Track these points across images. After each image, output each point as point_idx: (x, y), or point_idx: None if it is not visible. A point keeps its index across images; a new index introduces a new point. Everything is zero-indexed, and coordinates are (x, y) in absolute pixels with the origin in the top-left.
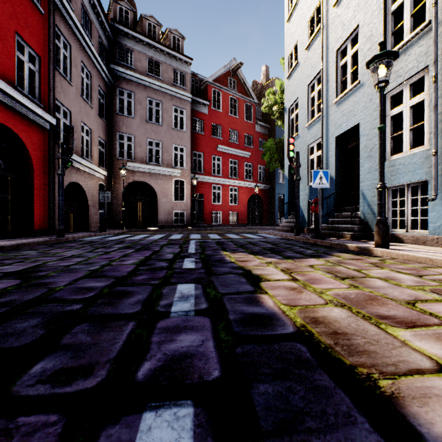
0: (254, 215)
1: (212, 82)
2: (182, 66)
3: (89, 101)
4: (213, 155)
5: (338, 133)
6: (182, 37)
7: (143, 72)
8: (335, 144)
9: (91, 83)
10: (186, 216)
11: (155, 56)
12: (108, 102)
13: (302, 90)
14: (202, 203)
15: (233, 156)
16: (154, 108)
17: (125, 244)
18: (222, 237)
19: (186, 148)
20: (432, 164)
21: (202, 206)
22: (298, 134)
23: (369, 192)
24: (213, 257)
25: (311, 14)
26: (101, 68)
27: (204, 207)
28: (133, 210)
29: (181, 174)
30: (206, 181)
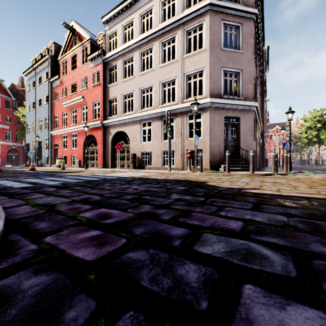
0: (13, 160)
1: None
2: None
3: None
4: None
5: (39, 141)
6: None
7: None
8: (39, 143)
9: None
10: None
11: None
12: None
13: (31, 121)
14: None
15: None
16: None
17: None
18: None
19: None
20: (48, 154)
21: None
22: (30, 134)
23: (43, 156)
24: None
25: (33, 101)
26: None
27: None
28: None
29: None
30: None
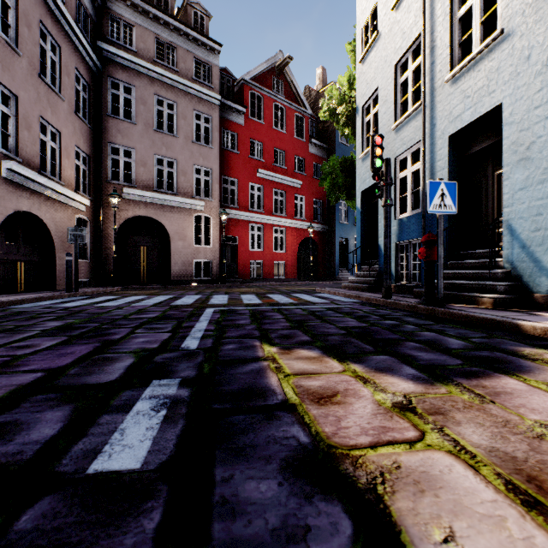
0: (307, 266)
1: (250, 81)
2: (207, 54)
3: (57, 89)
4: (252, 182)
5: (454, 129)
6: (207, 14)
7: (148, 57)
8: (449, 148)
9: (61, 61)
10: (212, 267)
11: (166, 36)
12: (93, 97)
13: (385, 74)
14: (236, 249)
15: (279, 185)
16: (165, 111)
17: (69, 320)
18: (263, 300)
19: (213, 171)
20: None
21: (235, 253)
22: None
23: (523, 222)
24: (234, 375)
25: None
26: (79, 41)
27: (239, 255)
28: (134, 258)
29: (205, 207)
30: (241, 219)
